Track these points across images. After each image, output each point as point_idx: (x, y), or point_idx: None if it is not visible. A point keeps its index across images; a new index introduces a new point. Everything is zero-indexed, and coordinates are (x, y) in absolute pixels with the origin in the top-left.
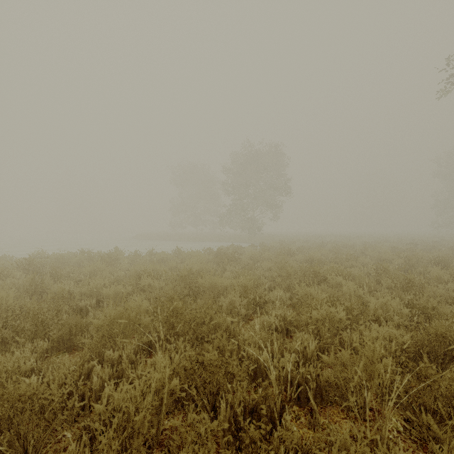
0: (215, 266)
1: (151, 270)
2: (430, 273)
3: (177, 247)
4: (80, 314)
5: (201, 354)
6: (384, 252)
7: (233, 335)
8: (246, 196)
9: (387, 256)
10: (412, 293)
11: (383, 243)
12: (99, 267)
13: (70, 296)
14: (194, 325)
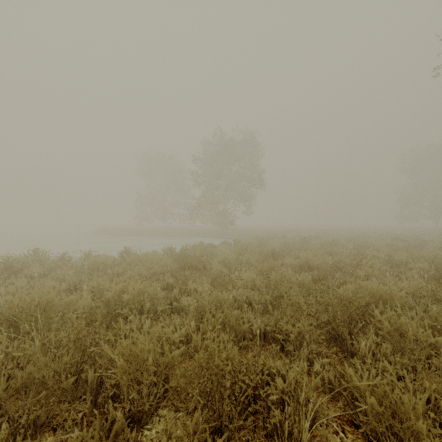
0: (171, 279)
1: (32, 305)
2: None
3: (125, 247)
4: None
5: None
6: (388, 252)
7: None
8: (218, 188)
9: (400, 258)
10: None
11: (367, 239)
12: None
13: None
14: None
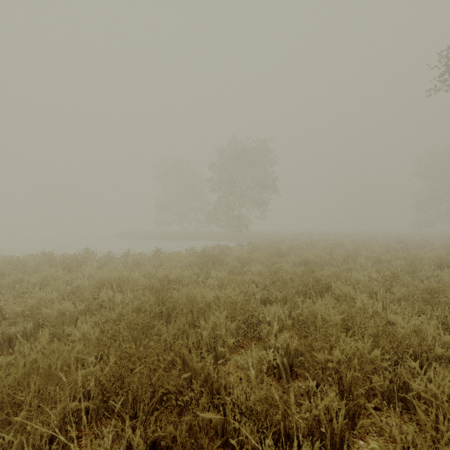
0: (197, 270)
1: (117, 279)
2: (439, 277)
3: (157, 247)
4: (8, 345)
5: (164, 435)
6: (380, 252)
7: (216, 387)
8: (232, 194)
9: (385, 257)
10: (440, 307)
11: (372, 242)
12: (54, 274)
13: (3, 316)
14: (154, 380)
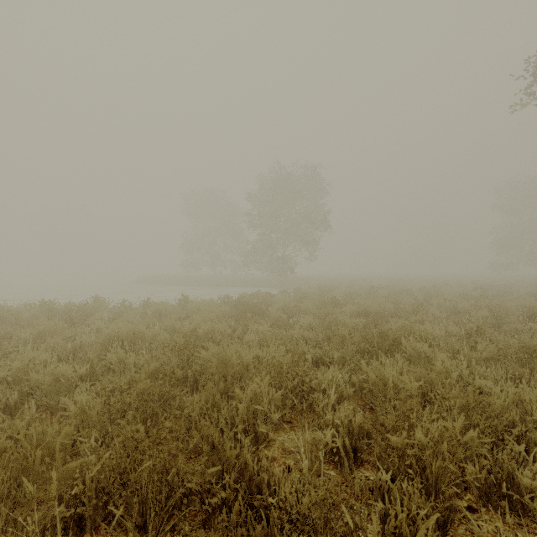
0: (233, 323)
1: (131, 334)
2: (532, 331)
3: (183, 295)
4: None
5: None
6: (455, 301)
7: (256, 482)
8: (276, 230)
9: (463, 306)
10: None
11: (445, 288)
12: (51, 328)
13: None
14: (171, 475)
